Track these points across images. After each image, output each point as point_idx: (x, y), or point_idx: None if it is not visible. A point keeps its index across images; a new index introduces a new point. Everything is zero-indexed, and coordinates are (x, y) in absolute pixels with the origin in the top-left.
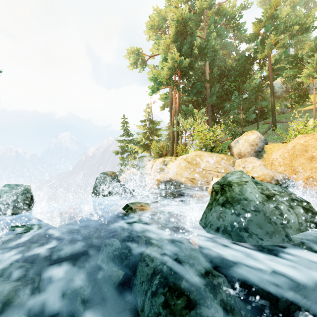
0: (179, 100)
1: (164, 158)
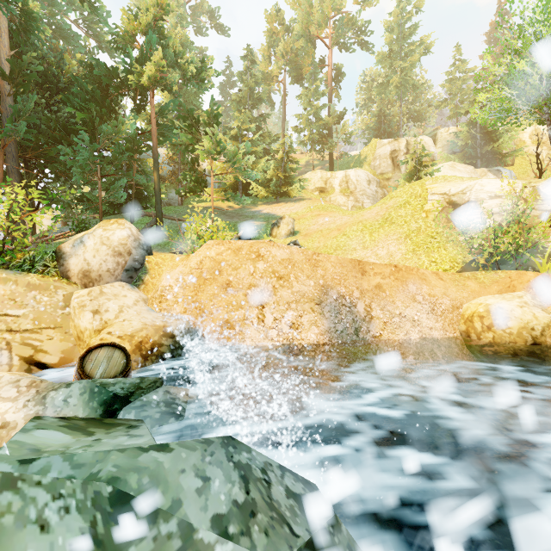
0: None
1: None
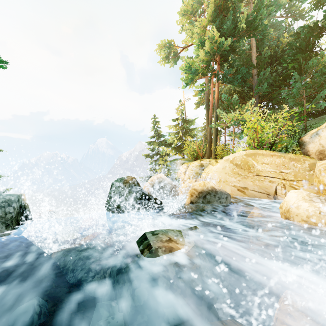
0: (218, 92)
1: (200, 160)
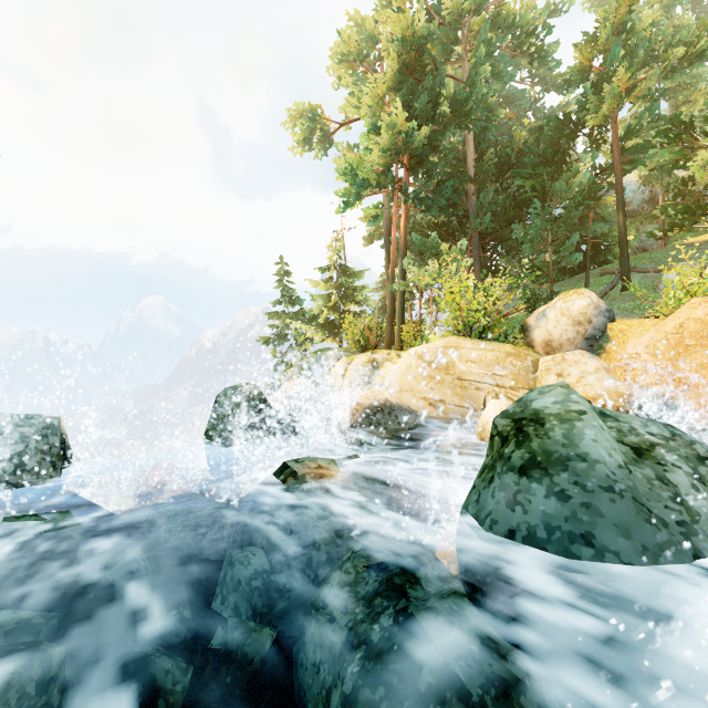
0: (405, 222)
1: (372, 353)
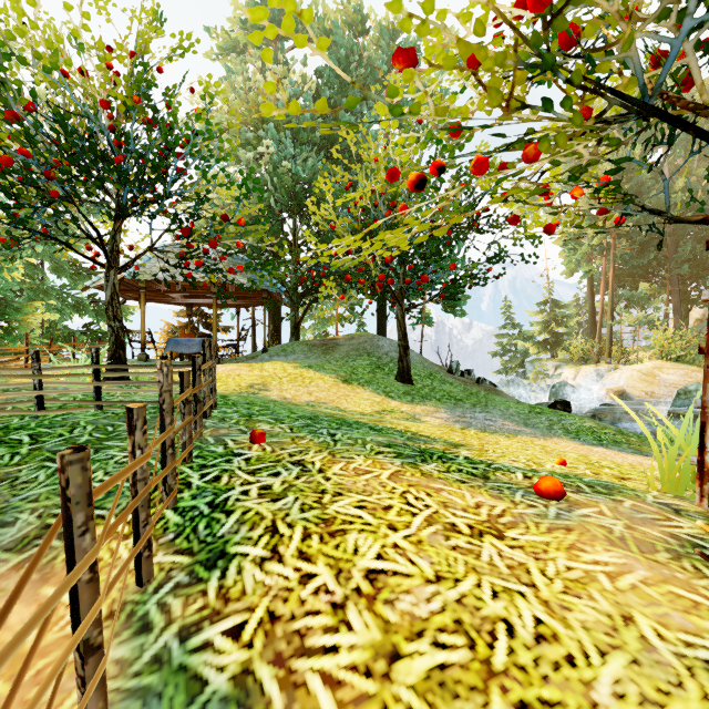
0: (613, 275)
1: (596, 366)
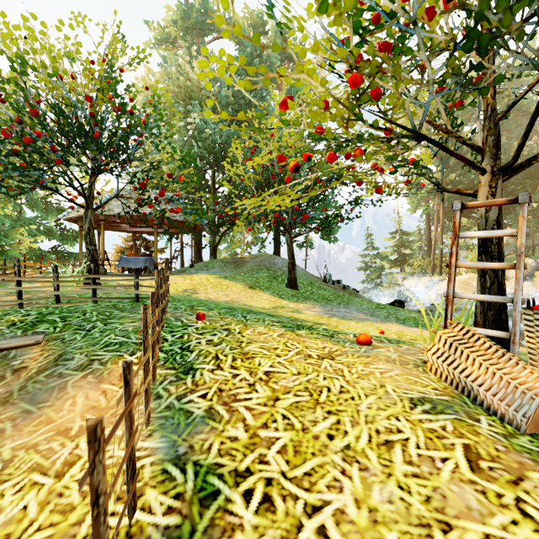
0: (443, 212)
1: (430, 277)
